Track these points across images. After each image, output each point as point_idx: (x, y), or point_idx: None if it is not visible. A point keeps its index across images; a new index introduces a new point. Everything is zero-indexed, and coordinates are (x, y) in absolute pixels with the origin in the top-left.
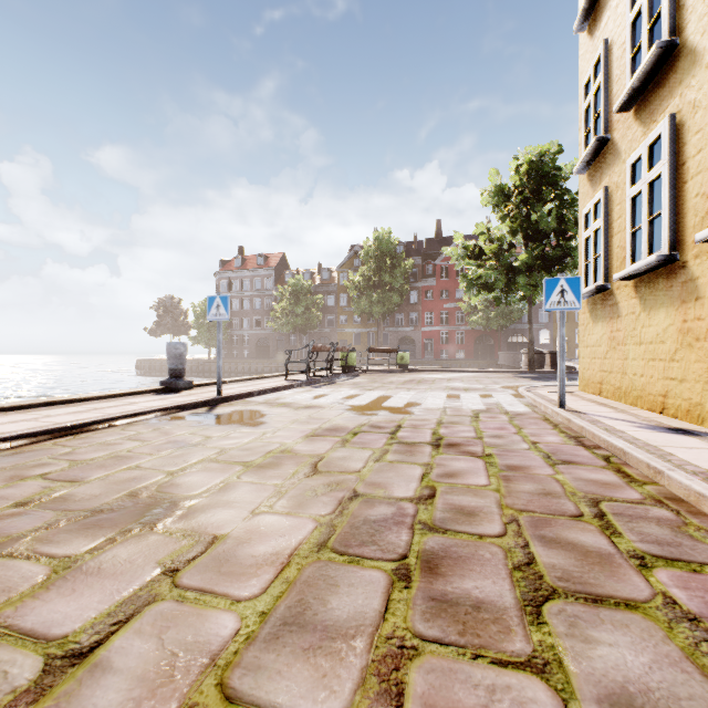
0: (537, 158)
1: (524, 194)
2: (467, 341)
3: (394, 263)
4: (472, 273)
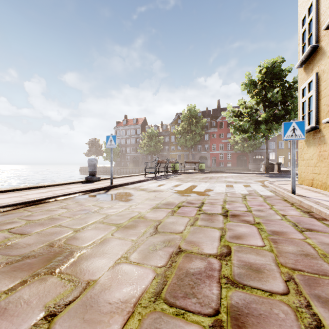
0: (270, 65)
1: (264, 84)
2: (232, 158)
3: (197, 121)
4: (237, 124)
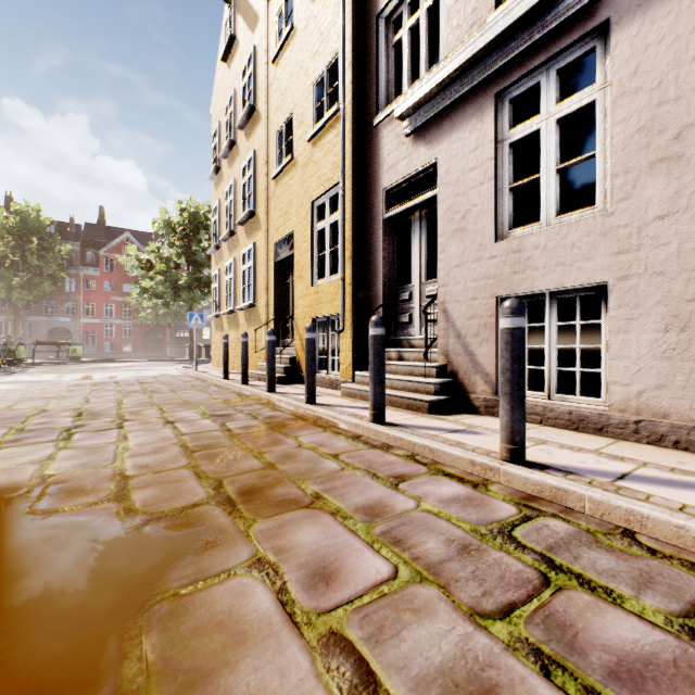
0: (195, 210)
1: (187, 230)
2: (136, 335)
3: (46, 246)
4: (146, 284)
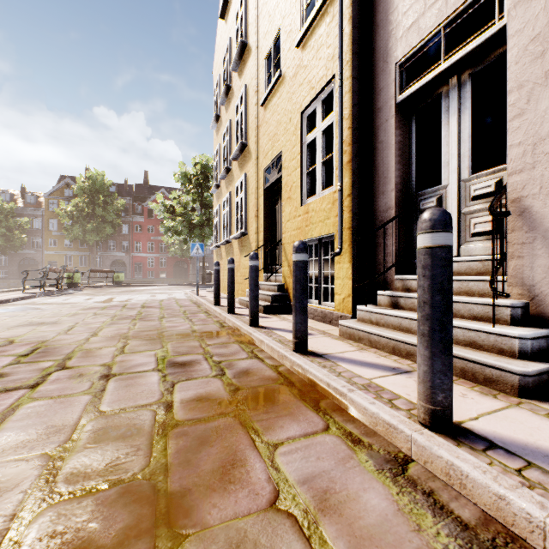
0: (206, 163)
1: (200, 180)
2: (169, 265)
3: (108, 201)
4: (168, 224)
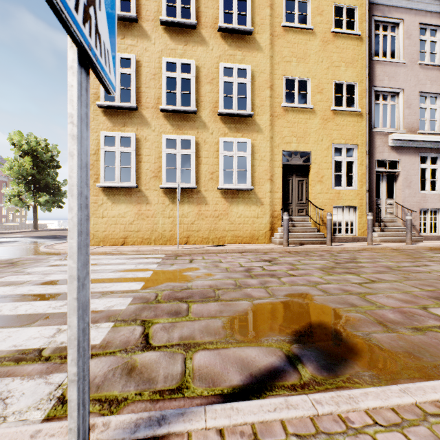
0: None
1: None
2: None
3: None
4: None
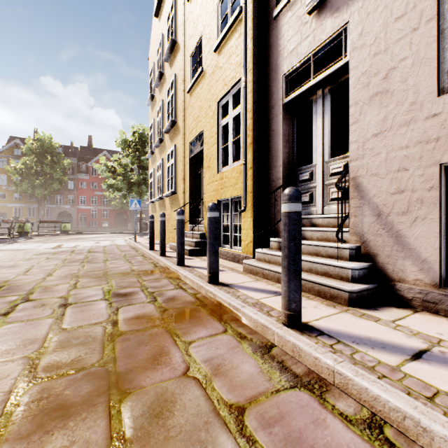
0: (143, 132)
1: (138, 146)
2: (110, 216)
3: (55, 160)
4: (110, 182)
